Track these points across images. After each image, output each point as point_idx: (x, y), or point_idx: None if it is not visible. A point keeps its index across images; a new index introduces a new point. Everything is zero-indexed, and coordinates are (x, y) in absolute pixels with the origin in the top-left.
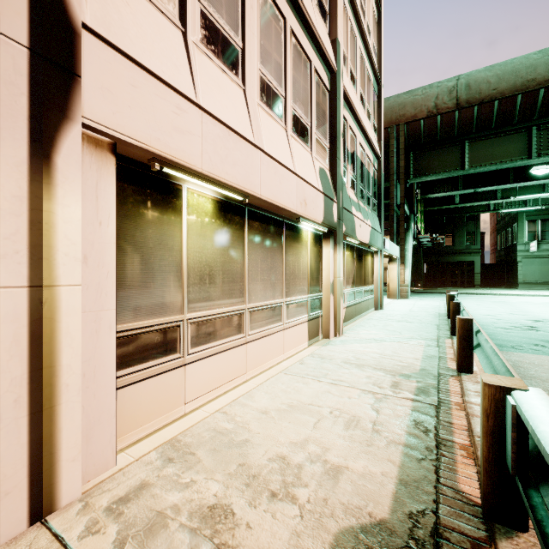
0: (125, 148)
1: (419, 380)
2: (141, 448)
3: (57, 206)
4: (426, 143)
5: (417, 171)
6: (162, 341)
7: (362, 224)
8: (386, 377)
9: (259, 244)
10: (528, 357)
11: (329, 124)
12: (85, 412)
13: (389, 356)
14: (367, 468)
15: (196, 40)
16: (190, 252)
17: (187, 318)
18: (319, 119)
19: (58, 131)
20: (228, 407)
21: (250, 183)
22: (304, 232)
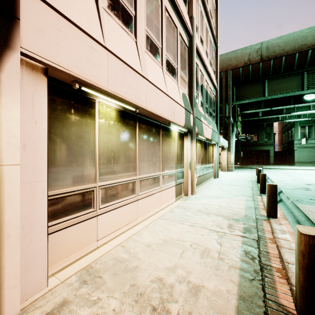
0: (54, 72)
1: (244, 223)
2: (66, 273)
3: (1, 109)
4: (243, 81)
5: (238, 97)
6: (81, 201)
7: (207, 127)
8: (224, 220)
9: (145, 138)
10: (308, 207)
11: (188, 67)
12: (24, 252)
13: (225, 207)
14: (217, 287)
15: (104, 6)
16: (100, 143)
17: (98, 185)
18: (182, 63)
19: (2, 56)
20: (125, 242)
21: (139, 99)
22: (173, 132)
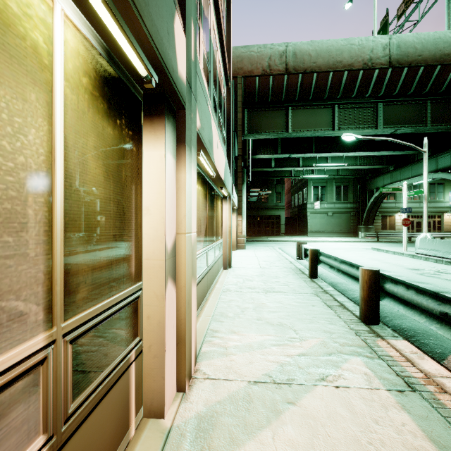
0: None
1: None
2: None
3: None
4: (259, 103)
5: (251, 128)
6: None
7: (219, 145)
8: None
9: None
10: None
11: None
12: None
13: None
14: None
15: None
16: None
17: None
18: None
19: None
20: None
21: None
22: None
